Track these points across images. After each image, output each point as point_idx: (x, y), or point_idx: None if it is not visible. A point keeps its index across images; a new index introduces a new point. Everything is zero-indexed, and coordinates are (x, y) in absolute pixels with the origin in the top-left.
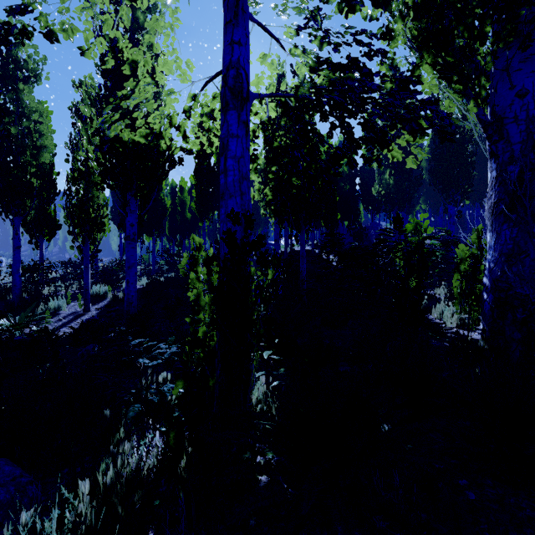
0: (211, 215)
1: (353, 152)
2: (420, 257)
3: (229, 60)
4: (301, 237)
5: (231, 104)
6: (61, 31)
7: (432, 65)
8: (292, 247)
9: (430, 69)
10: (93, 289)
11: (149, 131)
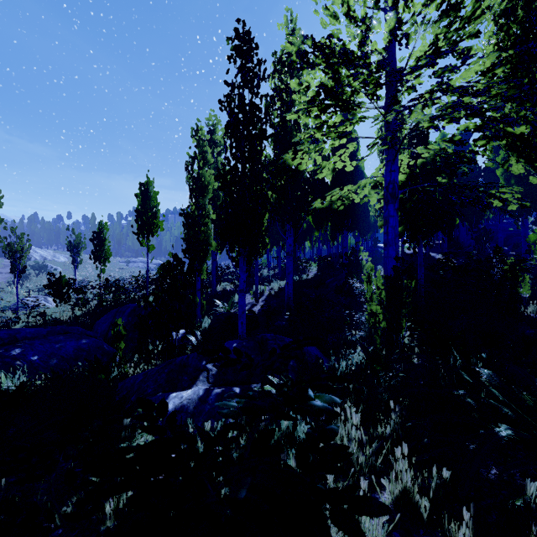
0: (325, 225)
1: (463, 207)
2: (512, 273)
3: (389, 180)
4: (419, 249)
5: (390, 201)
6: (294, 163)
7: (516, 161)
8: (403, 250)
9: (515, 163)
10: (254, 288)
11: (329, 202)
